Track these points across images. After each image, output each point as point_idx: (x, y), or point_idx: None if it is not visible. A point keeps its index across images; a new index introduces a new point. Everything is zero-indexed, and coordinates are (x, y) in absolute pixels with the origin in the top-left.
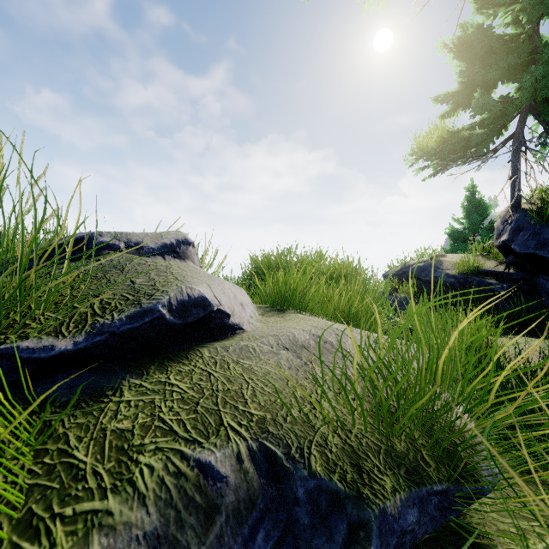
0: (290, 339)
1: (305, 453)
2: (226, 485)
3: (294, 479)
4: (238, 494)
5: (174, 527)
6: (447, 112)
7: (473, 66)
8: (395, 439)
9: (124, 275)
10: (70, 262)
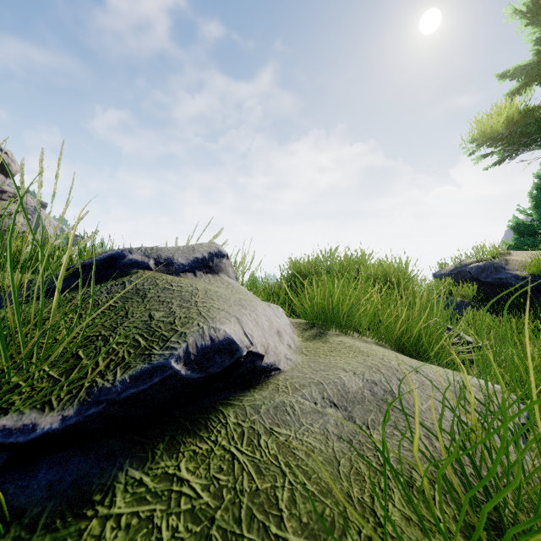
0: (338, 388)
1: None
2: None
3: None
4: None
5: None
6: (516, 89)
7: None
8: None
9: (144, 305)
10: (98, 284)
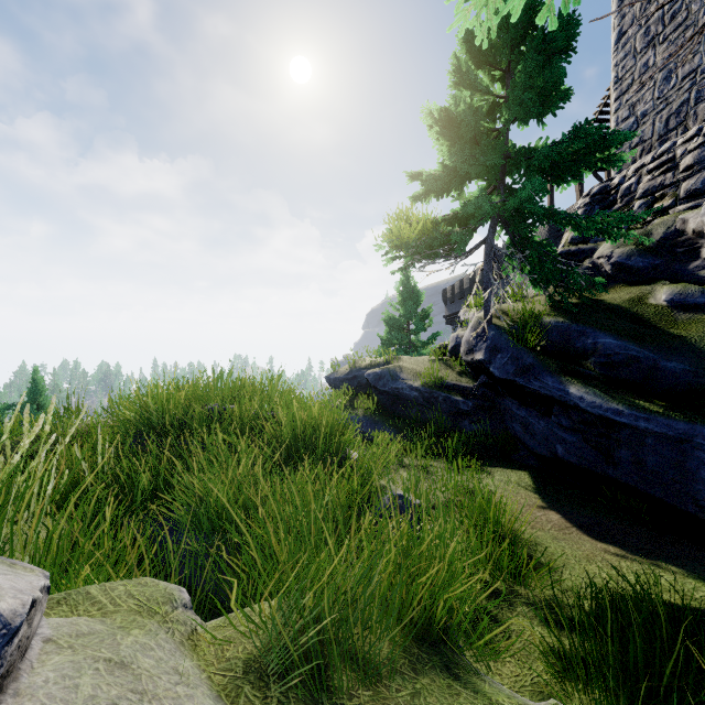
0: None
1: None
2: None
3: None
4: None
5: None
6: (419, 195)
7: (461, 152)
8: None
9: None
10: None
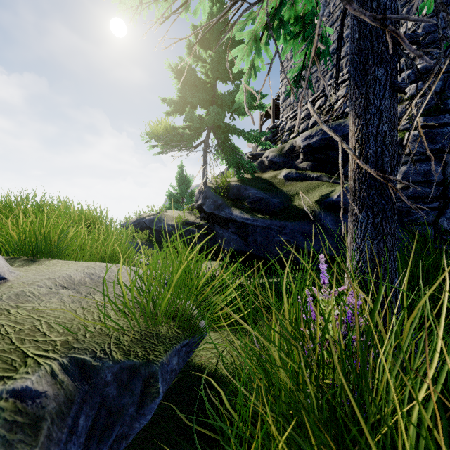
0: (67, 279)
1: (108, 351)
2: (46, 398)
3: (103, 370)
4: (58, 400)
5: (2, 449)
6: (169, 112)
7: (185, 89)
8: (160, 327)
9: None
10: None
